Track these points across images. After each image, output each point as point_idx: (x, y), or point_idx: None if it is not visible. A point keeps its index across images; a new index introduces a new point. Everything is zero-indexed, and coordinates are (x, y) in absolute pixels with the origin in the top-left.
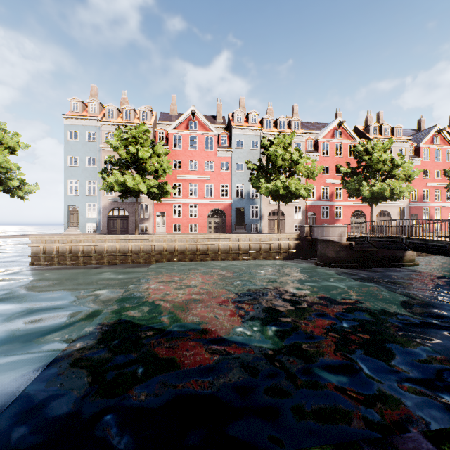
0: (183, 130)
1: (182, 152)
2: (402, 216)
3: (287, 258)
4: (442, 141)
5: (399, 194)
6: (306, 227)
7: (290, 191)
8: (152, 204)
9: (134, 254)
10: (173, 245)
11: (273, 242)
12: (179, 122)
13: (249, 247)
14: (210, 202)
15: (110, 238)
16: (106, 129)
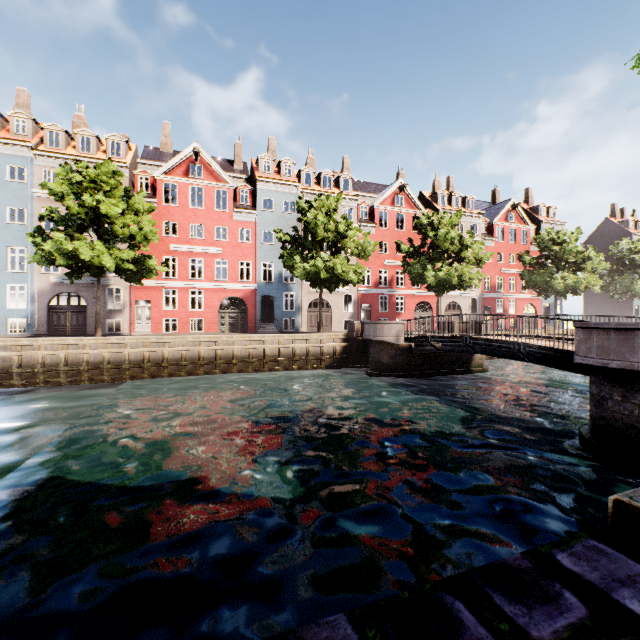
0: (180, 177)
1: (179, 211)
2: (474, 310)
3: (332, 366)
4: (517, 219)
5: (469, 282)
6: (356, 324)
7: (335, 274)
8: (128, 289)
9: (93, 367)
10: (160, 351)
11: (312, 344)
12: (174, 164)
13: (279, 353)
14: (223, 287)
15: (49, 343)
16: (45, 164)
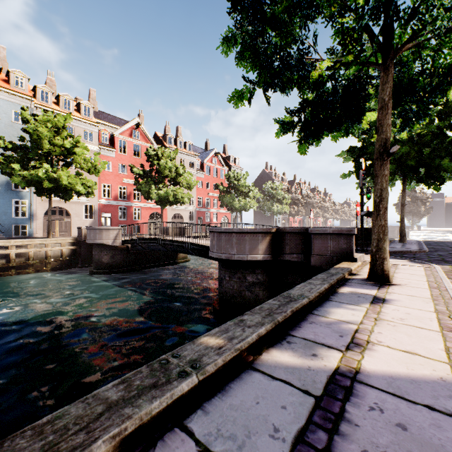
0: None
1: None
2: (192, 219)
3: (59, 268)
4: (218, 162)
5: (182, 199)
6: (84, 229)
7: (61, 185)
8: None
9: None
10: None
11: (34, 249)
12: None
13: None
14: None
15: None
16: None
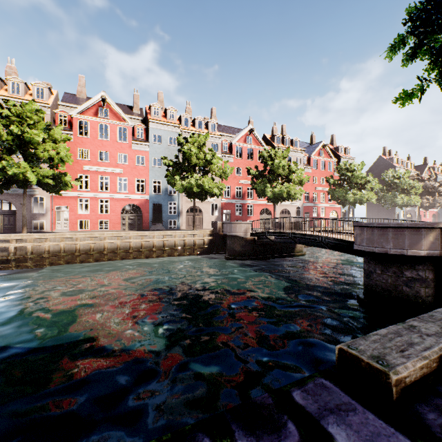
0: (91, 116)
1: (90, 141)
2: (299, 214)
3: (202, 253)
4: (326, 155)
5: (294, 195)
6: (218, 223)
7: (203, 189)
8: (50, 198)
9: (19, 257)
10: (74, 244)
11: (187, 238)
12: (86, 107)
13: (164, 244)
14: (124, 197)
15: None
16: None
